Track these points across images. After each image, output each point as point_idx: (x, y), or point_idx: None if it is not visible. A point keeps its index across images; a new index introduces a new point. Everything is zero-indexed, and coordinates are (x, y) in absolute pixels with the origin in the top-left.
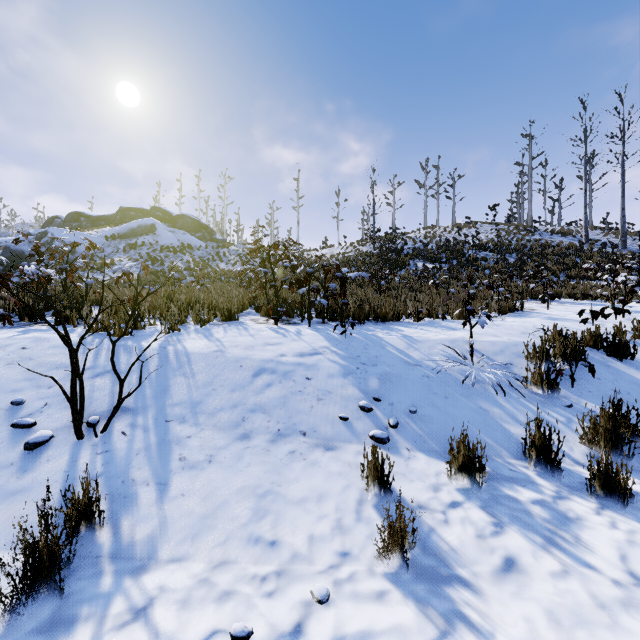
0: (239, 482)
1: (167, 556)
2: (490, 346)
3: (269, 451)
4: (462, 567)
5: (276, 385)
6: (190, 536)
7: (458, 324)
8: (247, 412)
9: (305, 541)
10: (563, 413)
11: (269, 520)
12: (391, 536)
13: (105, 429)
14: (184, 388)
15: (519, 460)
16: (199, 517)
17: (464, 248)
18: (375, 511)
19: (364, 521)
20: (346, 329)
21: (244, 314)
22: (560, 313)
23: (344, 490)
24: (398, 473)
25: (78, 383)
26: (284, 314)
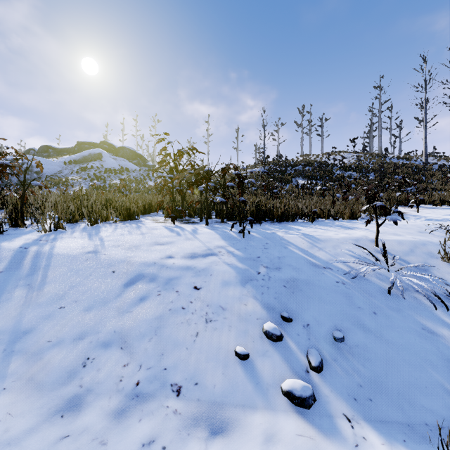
0: None
1: None
2: (397, 245)
3: (103, 445)
4: None
5: (152, 299)
6: None
7: (352, 223)
8: (96, 348)
9: None
10: None
11: None
12: None
13: None
14: (17, 306)
15: None
16: None
17: (333, 169)
18: None
19: None
20: (244, 227)
21: (151, 215)
22: (432, 215)
23: None
24: None
25: None
26: (181, 213)
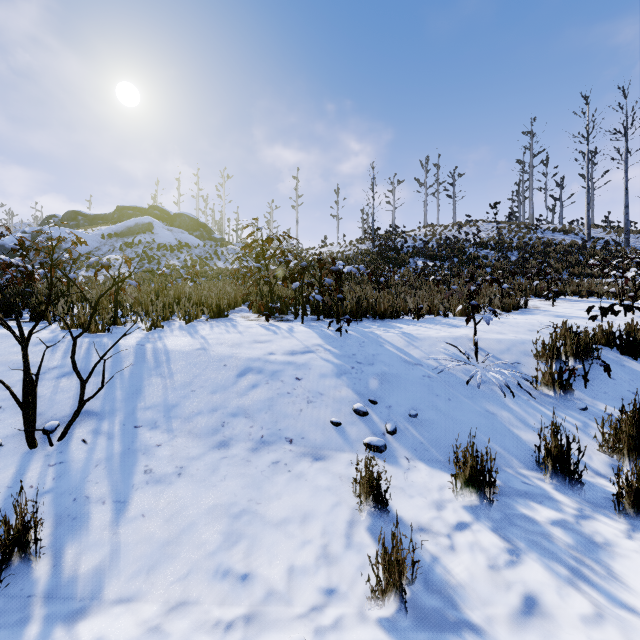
0: (211, 499)
1: (114, 595)
2: (495, 344)
3: (249, 461)
4: (473, 609)
5: (262, 386)
6: (145, 568)
7: (460, 321)
8: (228, 416)
9: (283, 574)
10: (578, 417)
11: (242, 547)
12: (386, 571)
13: (63, 436)
14: (159, 389)
15: (532, 471)
16: (159, 543)
17: (465, 246)
18: (368, 535)
19: (355, 548)
20: (341, 326)
21: (236, 311)
22: (566, 310)
23: (333, 509)
24: (396, 487)
25: (40, 384)
26: (276, 310)
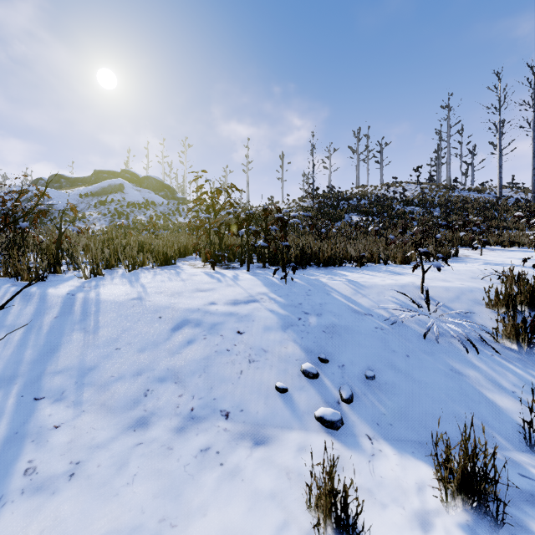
0: (105, 521)
1: None
2: (444, 292)
3: (170, 449)
4: None
5: (199, 342)
6: None
7: (402, 269)
8: (153, 382)
9: None
10: None
11: None
12: None
13: None
14: (78, 347)
15: (524, 453)
16: None
17: (393, 203)
18: None
19: None
20: (287, 273)
21: (186, 259)
22: (496, 259)
23: None
24: (361, 489)
25: None
26: (221, 258)
